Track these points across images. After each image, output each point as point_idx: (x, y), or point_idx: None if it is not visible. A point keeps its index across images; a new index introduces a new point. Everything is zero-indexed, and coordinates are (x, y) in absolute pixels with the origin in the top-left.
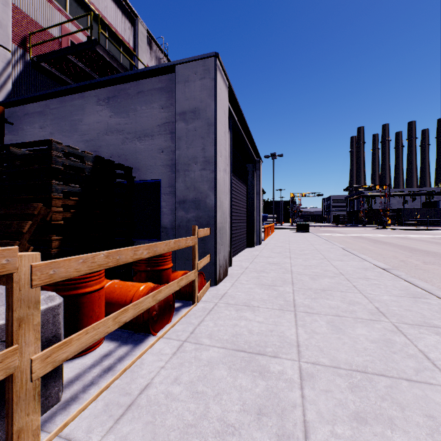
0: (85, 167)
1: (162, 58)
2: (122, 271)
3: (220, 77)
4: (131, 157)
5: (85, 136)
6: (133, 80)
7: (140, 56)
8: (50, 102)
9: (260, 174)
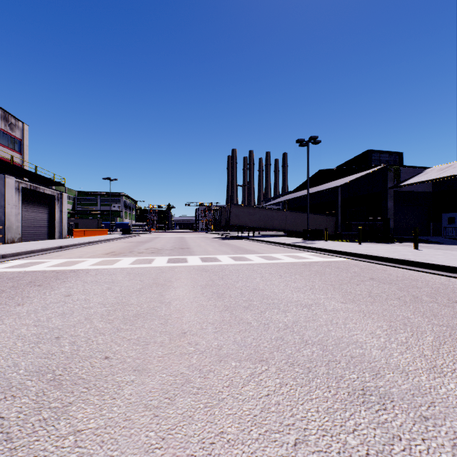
0: None
1: None
2: None
3: (9, 179)
4: None
5: None
6: None
7: None
8: None
9: (63, 201)
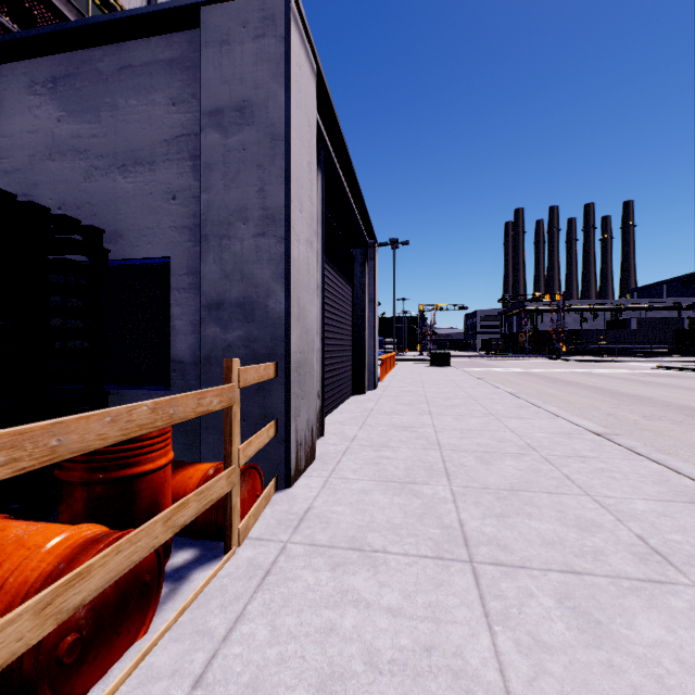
0: None
1: None
2: None
3: (300, 43)
4: (106, 209)
5: (3, 162)
6: (108, 40)
7: None
8: None
9: (375, 267)
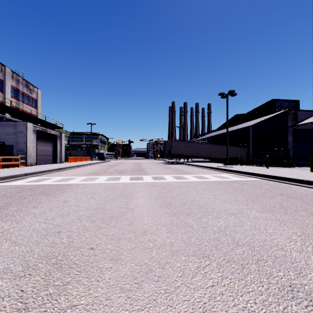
0: None
1: (20, 79)
2: None
3: (29, 124)
4: (5, 139)
5: None
6: (5, 121)
7: (6, 83)
8: None
9: (62, 138)
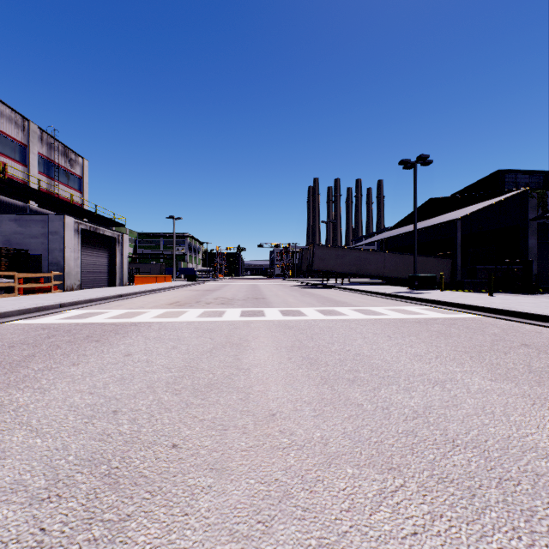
0: (11, 253)
1: (53, 143)
2: None
3: (68, 220)
4: (28, 245)
5: (3, 234)
6: (29, 215)
7: (32, 149)
8: None
9: (123, 243)
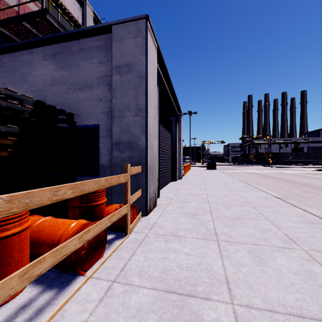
0: (24, 110)
1: None
2: (64, 204)
3: (151, 38)
4: (74, 105)
5: (33, 87)
6: (75, 38)
7: None
8: (2, 57)
9: (181, 125)
